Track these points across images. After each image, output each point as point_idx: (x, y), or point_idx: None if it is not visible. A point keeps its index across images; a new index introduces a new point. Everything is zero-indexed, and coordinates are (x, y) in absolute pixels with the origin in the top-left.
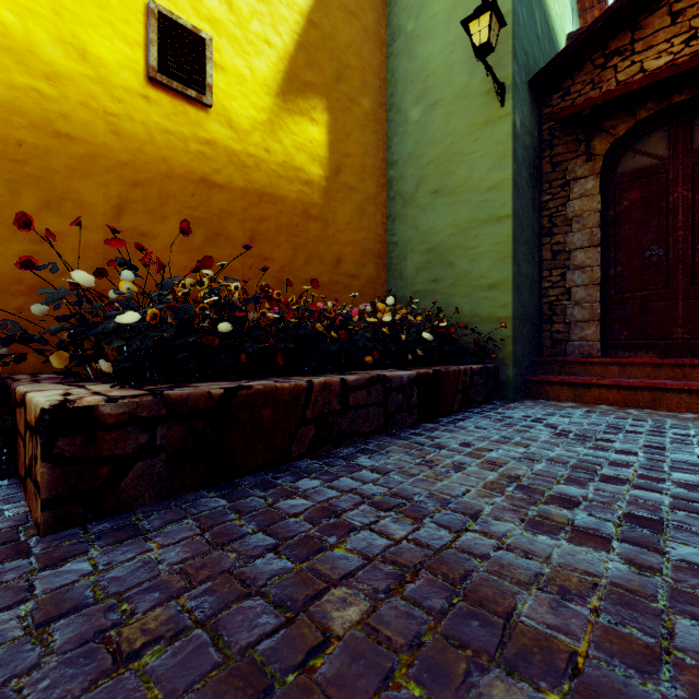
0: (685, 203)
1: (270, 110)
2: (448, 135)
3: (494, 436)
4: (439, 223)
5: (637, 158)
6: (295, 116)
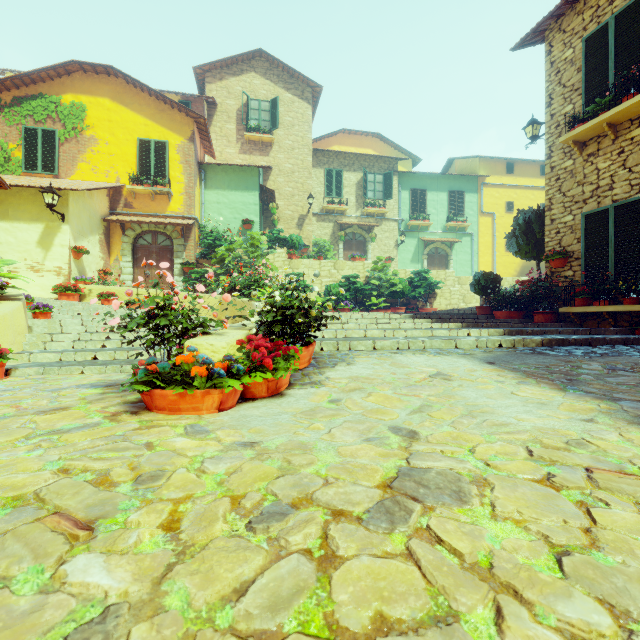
0: None
1: None
2: None
3: None
4: None
5: None
6: None
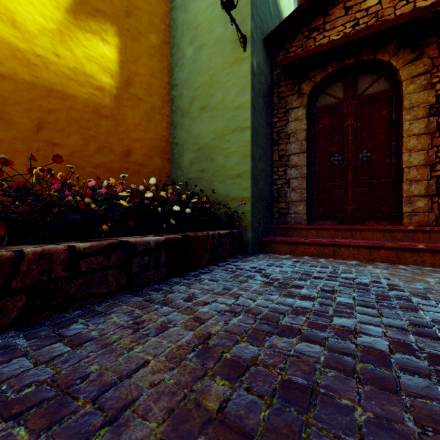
0: (352, 128)
1: (59, 22)
2: (210, 69)
3: (218, 287)
4: (205, 130)
5: (327, 98)
6: (86, 33)
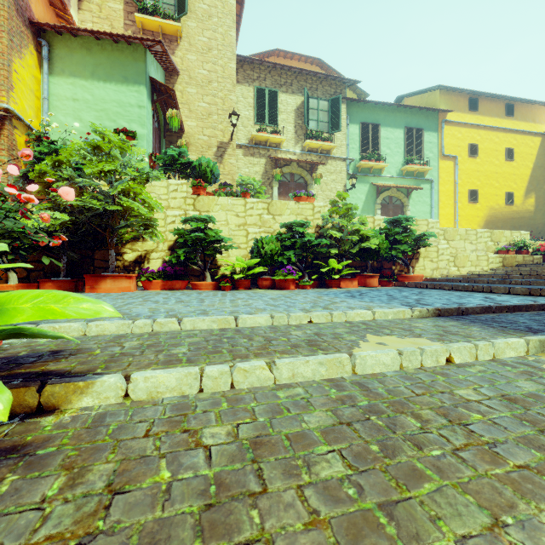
0: None
1: (523, 200)
2: None
3: None
4: None
5: None
6: (527, 199)
